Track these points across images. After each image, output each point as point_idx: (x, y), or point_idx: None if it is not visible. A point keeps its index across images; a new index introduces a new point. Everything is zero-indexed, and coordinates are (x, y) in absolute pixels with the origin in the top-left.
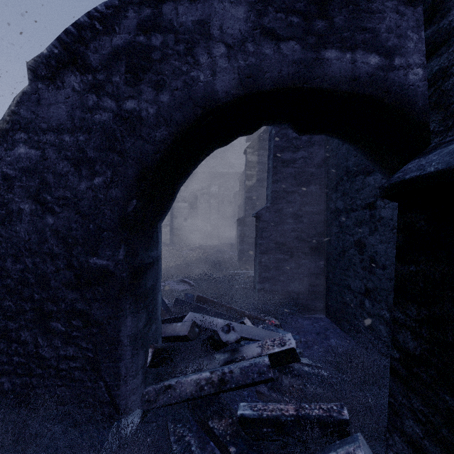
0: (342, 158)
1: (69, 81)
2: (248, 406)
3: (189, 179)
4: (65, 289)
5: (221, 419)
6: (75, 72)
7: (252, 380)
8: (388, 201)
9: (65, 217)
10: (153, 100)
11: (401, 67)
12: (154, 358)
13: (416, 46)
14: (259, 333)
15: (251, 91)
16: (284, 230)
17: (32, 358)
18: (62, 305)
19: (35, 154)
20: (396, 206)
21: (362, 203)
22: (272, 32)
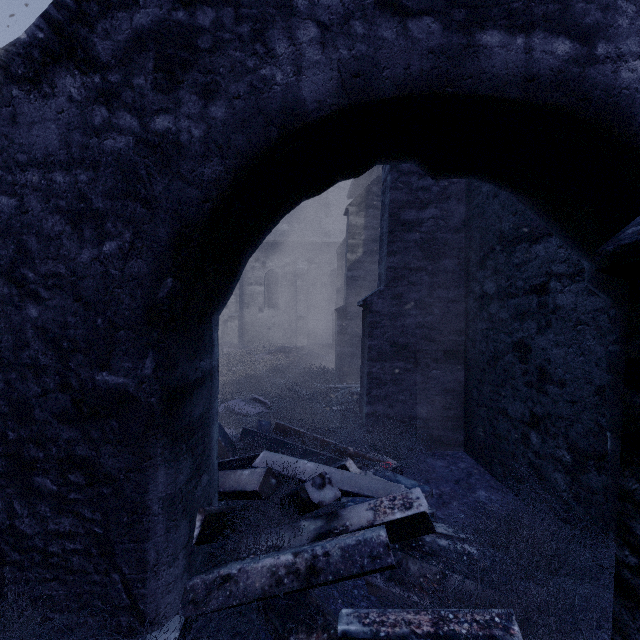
0: (493, 218)
1: (64, 86)
2: (355, 616)
3: (267, 251)
4: (58, 423)
5: (311, 633)
6: (73, 69)
7: (361, 569)
8: (568, 282)
9: (57, 306)
10: (199, 115)
11: (607, 59)
12: (204, 530)
13: (633, 24)
14: (370, 485)
15: (360, 100)
16: (406, 326)
17: (4, 535)
18: (53, 449)
19: (7, 205)
20: (583, 290)
21: (525, 285)
22: (395, 3)
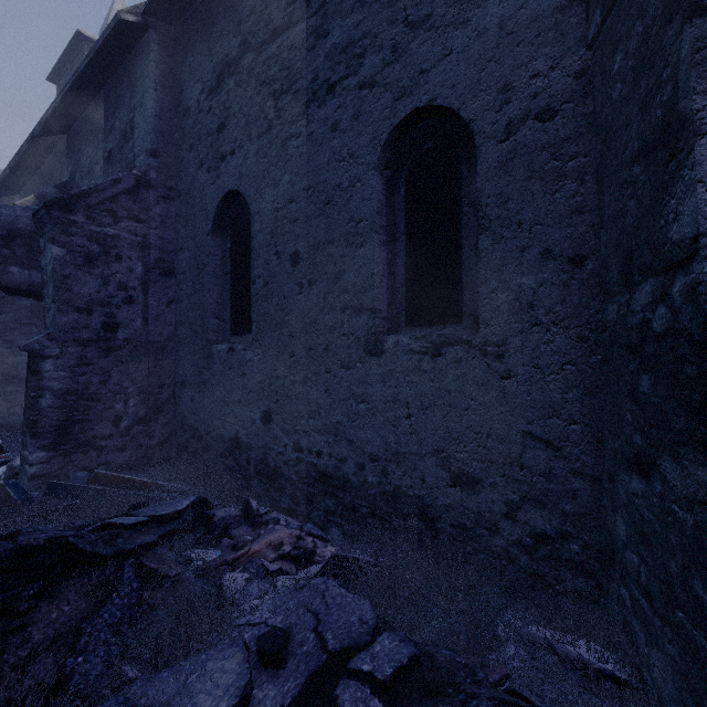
0: None
1: None
2: None
3: None
4: None
5: None
6: None
7: None
8: None
9: None
10: None
11: None
12: None
13: None
14: None
15: None
16: (18, 362)
17: None
18: None
19: None
20: None
21: None
22: None
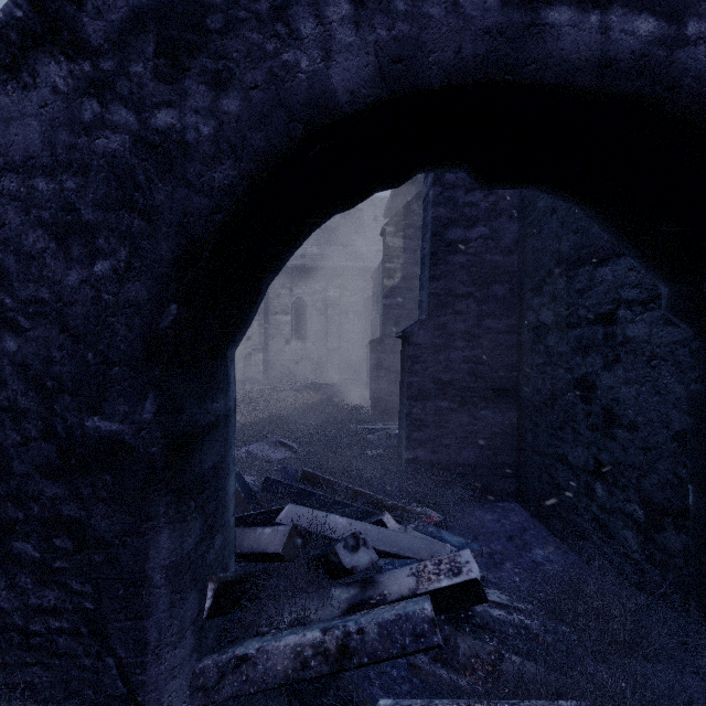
0: (550, 237)
1: (47, 75)
2: None
3: (294, 277)
4: (40, 477)
5: None
6: (58, 55)
7: (402, 649)
8: (641, 310)
9: (40, 338)
10: (209, 109)
11: (700, 40)
12: (218, 601)
13: None
14: (411, 544)
15: (401, 91)
16: (450, 361)
17: None
18: (35, 508)
19: None
20: (658, 319)
21: (589, 313)
22: None
